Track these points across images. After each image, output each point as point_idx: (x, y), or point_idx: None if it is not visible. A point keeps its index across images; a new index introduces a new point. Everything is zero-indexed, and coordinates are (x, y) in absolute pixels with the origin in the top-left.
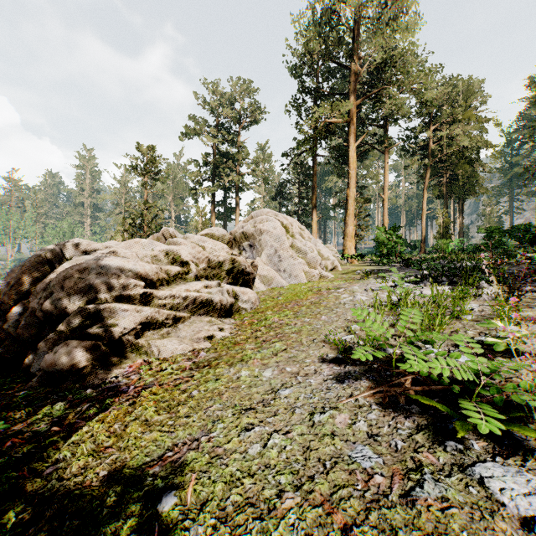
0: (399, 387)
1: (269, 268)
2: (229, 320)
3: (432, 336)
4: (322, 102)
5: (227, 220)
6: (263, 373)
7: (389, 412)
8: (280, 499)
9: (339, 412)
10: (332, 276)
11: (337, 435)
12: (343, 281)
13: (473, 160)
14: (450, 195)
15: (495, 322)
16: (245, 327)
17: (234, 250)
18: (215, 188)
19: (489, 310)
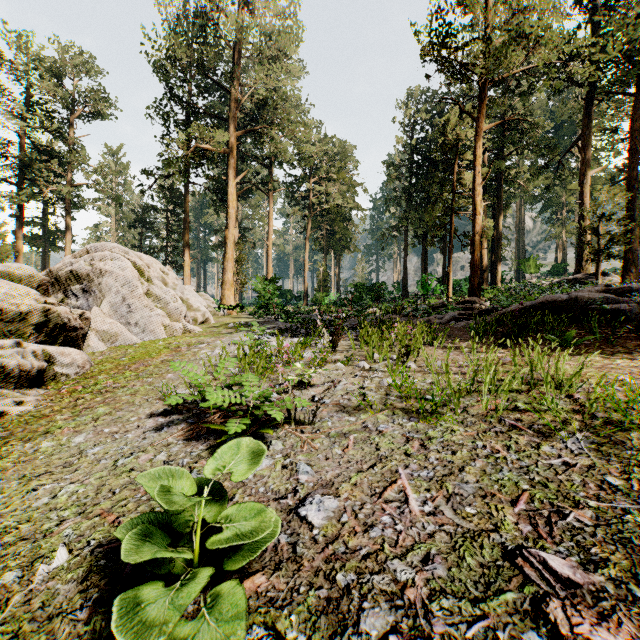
0: (206, 423)
1: (112, 321)
2: (38, 391)
3: (240, 378)
4: (196, 120)
5: (49, 248)
6: (73, 439)
7: (191, 443)
8: (59, 526)
9: (146, 453)
10: (200, 330)
11: (135, 469)
12: (210, 336)
13: (347, 219)
14: (329, 249)
15: (297, 364)
16: (62, 397)
17: (52, 297)
18: (25, 198)
19: (317, 356)
